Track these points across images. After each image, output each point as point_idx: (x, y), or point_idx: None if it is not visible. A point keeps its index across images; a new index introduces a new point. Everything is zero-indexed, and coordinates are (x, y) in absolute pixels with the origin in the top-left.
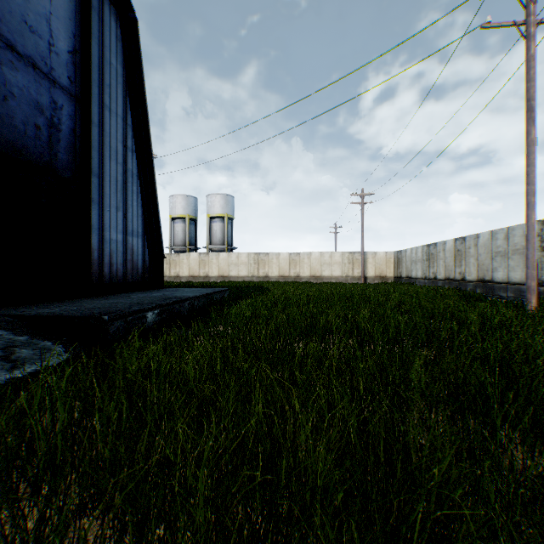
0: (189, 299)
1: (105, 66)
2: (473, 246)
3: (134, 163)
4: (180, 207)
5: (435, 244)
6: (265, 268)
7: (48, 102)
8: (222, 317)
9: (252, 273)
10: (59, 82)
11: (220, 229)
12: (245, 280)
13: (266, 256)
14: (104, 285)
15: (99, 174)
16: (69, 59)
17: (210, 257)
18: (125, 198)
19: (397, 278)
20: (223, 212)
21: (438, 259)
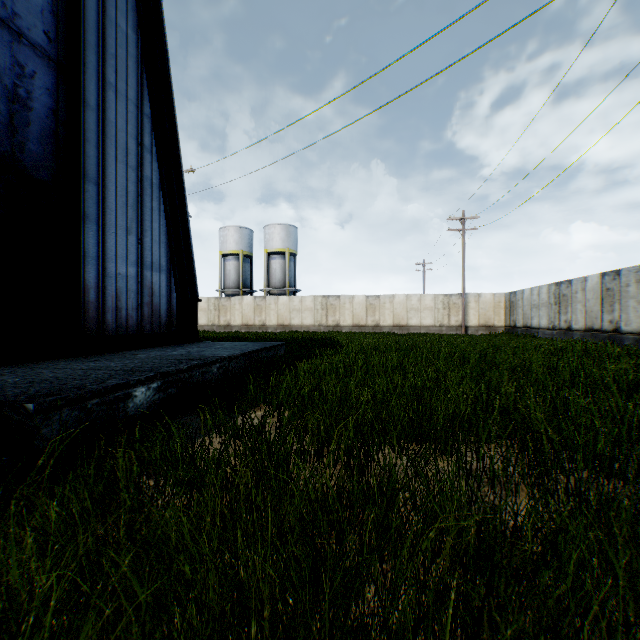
0: (219, 361)
1: (108, 28)
2: (635, 282)
3: (155, 170)
4: (232, 242)
5: (569, 281)
6: (335, 315)
7: (8, 63)
8: (266, 392)
9: (320, 321)
10: (29, 37)
11: (280, 267)
12: (310, 329)
13: (337, 300)
14: (107, 338)
15: (97, 180)
16: (46, 5)
17: (267, 302)
18: (140, 217)
19: (509, 328)
20: (284, 247)
21: (573, 302)
